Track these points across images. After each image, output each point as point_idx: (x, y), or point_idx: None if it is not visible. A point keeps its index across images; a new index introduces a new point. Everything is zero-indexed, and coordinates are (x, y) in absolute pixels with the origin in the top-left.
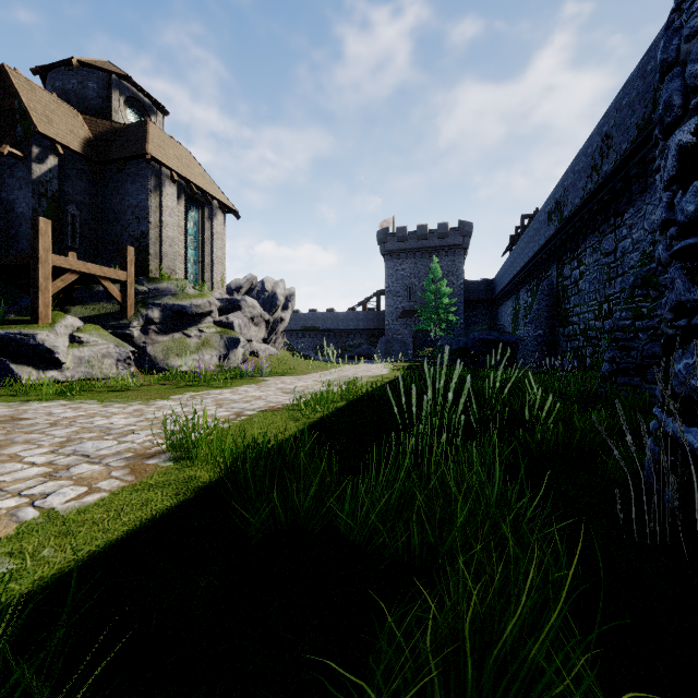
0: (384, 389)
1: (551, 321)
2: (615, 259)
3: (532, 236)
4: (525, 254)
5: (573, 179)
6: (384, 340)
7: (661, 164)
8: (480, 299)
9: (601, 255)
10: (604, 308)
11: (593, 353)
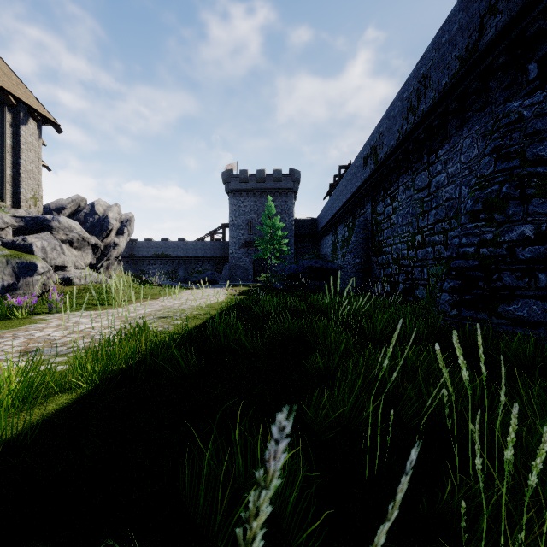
0: (192, 337)
1: (366, 251)
2: (429, 193)
3: (350, 179)
4: (343, 196)
5: (388, 124)
6: (228, 267)
7: None
8: (306, 234)
9: (414, 191)
10: (417, 238)
11: (406, 280)
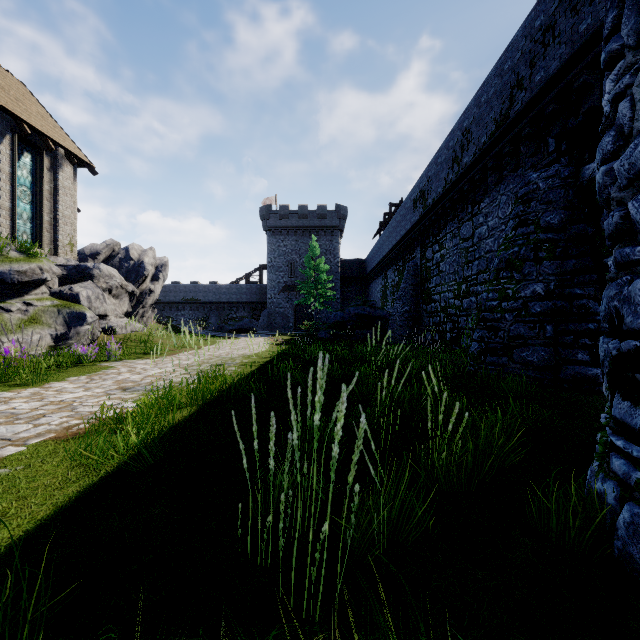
0: (254, 379)
1: (416, 298)
2: (473, 244)
3: (400, 221)
4: (393, 237)
5: (436, 170)
6: (267, 313)
7: (635, 80)
8: (354, 276)
9: (460, 240)
10: (463, 288)
11: (453, 329)
